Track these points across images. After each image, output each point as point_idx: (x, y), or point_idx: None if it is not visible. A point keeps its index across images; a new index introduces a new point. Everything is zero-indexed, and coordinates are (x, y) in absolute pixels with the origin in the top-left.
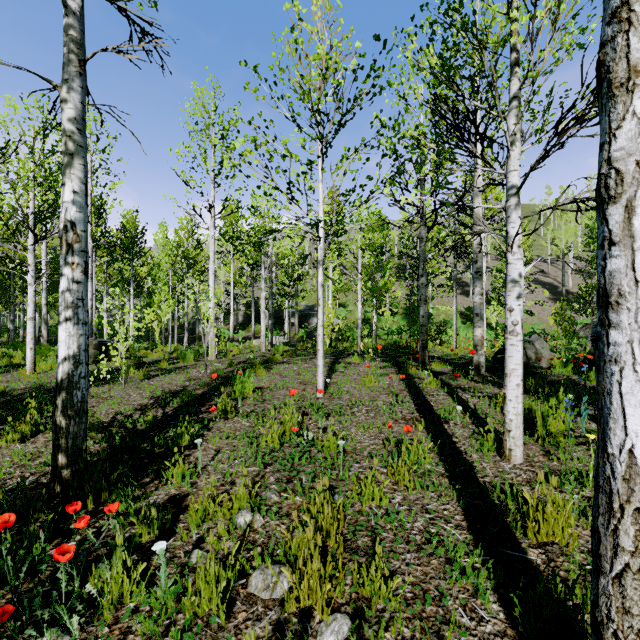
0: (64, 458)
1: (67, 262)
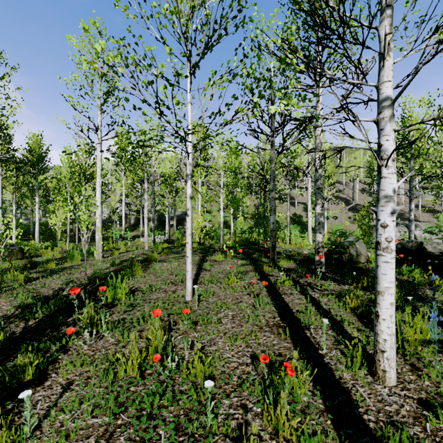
0: None
1: None
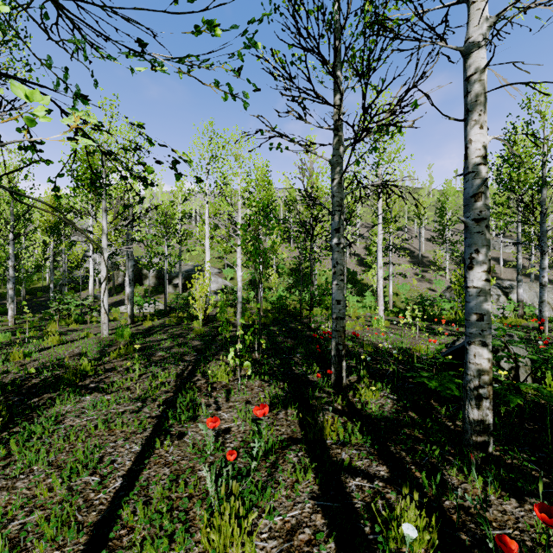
0: None
1: None
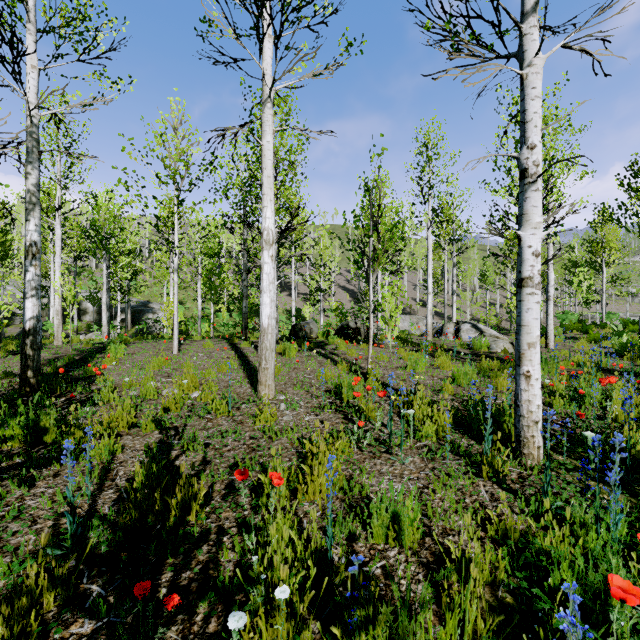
0: (32, 373)
1: (32, 264)
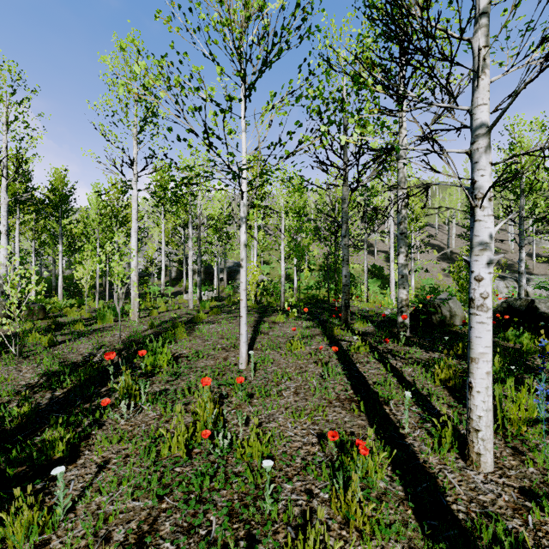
0: None
1: None
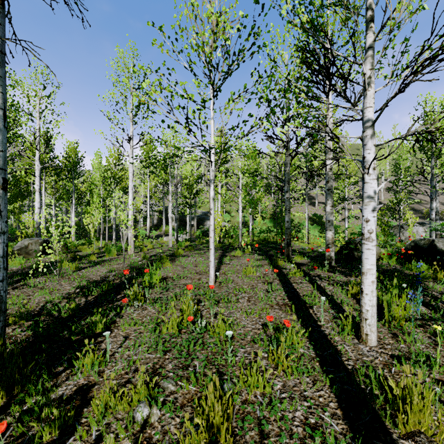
0: None
1: None
